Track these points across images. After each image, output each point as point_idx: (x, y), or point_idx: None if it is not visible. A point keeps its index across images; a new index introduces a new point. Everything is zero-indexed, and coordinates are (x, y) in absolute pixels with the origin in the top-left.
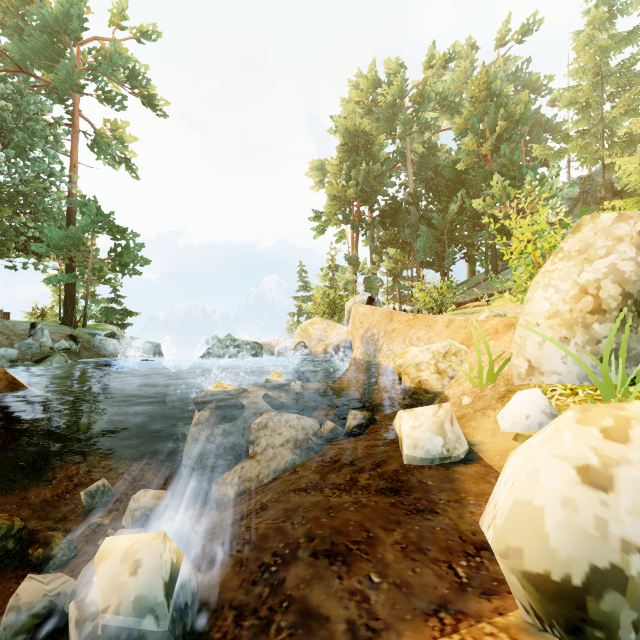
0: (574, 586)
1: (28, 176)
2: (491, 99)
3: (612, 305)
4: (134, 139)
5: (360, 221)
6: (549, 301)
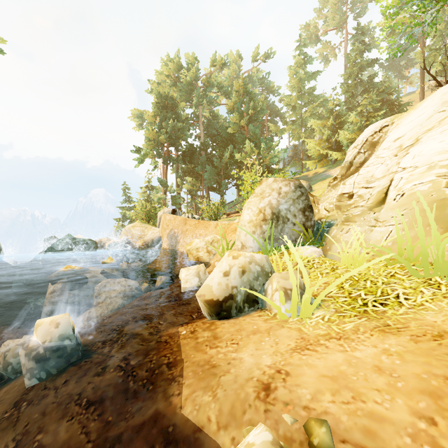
0: (217, 301)
1: None
2: (247, 94)
3: (269, 217)
4: None
5: (169, 157)
6: (249, 215)
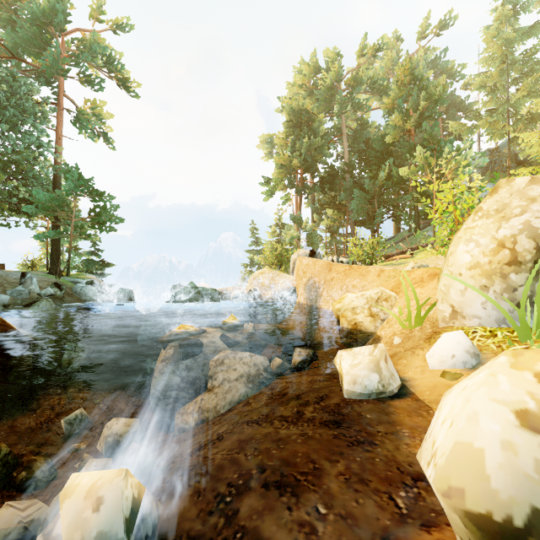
0: (516, 527)
1: (19, 147)
2: (414, 83)
3: (527, 257)
4: (111, 116)
5: (303, 186)
6: (470, 254)
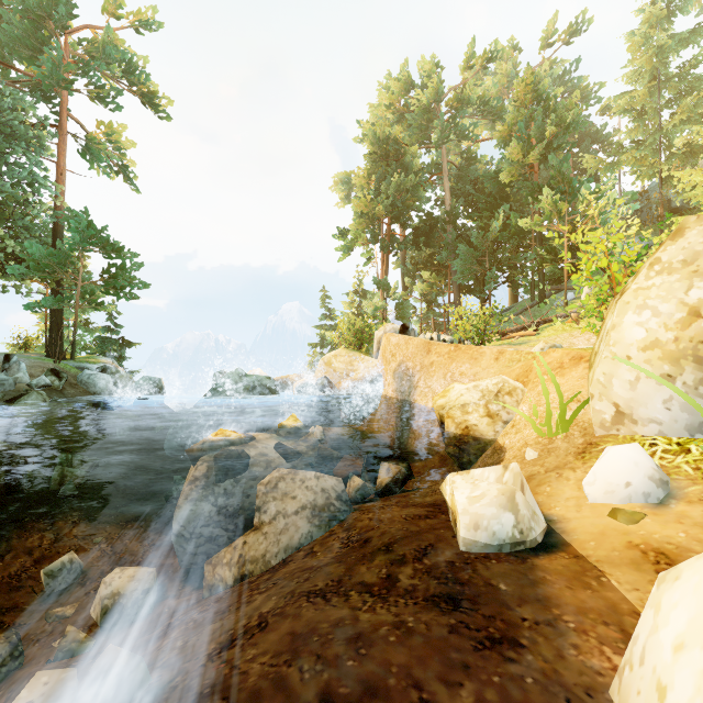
0: None
1: (5, 184)
2: (538, 103)
3: None
4: (133, 144)
5: (391, 240)
6: (644, 327)
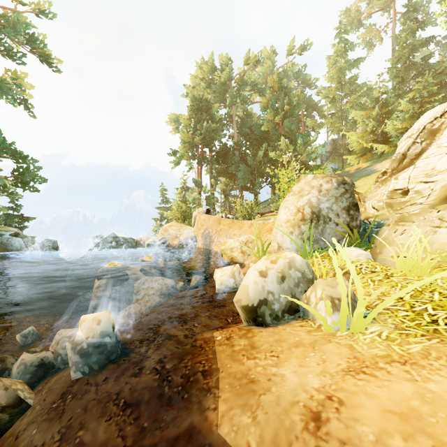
0: (254, 306)
1: None
2: (282, 90)
3: (308, 217)
4: (32, 86)
5: (203, 158)
6: (286, 215)
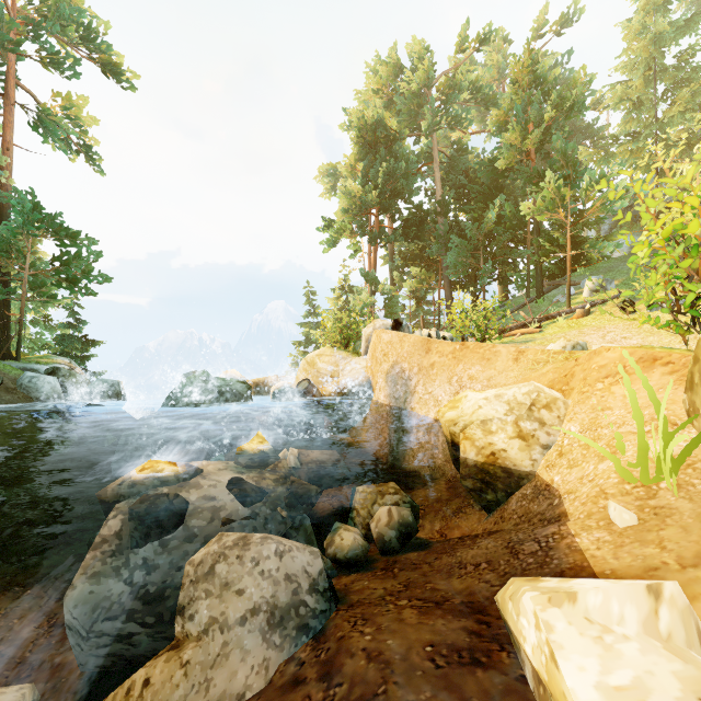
0: None
1: None
2: (535, 87)
3: None
4: (95, 121)
5: (379, 232)
6: None
